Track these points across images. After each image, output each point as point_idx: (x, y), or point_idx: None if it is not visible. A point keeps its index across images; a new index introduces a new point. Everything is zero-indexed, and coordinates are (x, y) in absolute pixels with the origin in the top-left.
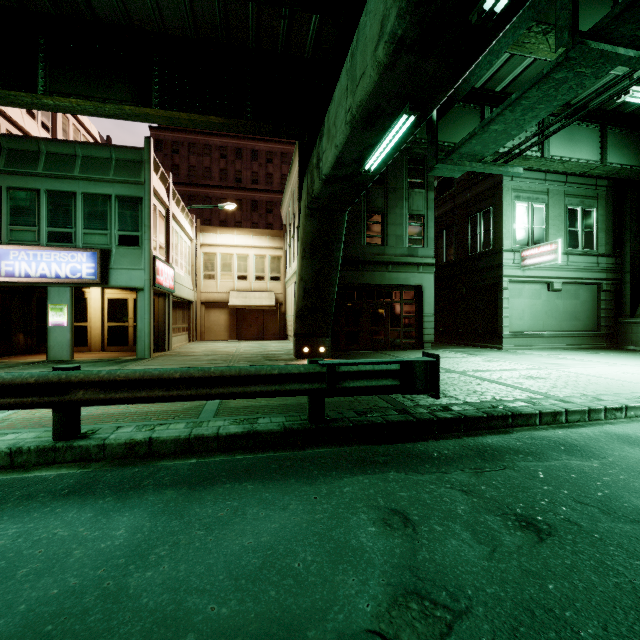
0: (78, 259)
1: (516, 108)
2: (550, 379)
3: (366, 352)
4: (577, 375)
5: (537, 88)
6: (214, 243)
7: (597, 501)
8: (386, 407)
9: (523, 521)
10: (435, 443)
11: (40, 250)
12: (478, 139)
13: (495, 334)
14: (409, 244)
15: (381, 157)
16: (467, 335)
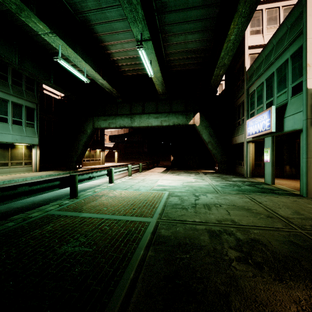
0: (264, 117)
1: None
2: None
3: None
4: None
5: None
6: None
7: None
8: None
9: None
10: None
11: (255, 118)
12: None
13: None
14: None
15: None
16: None
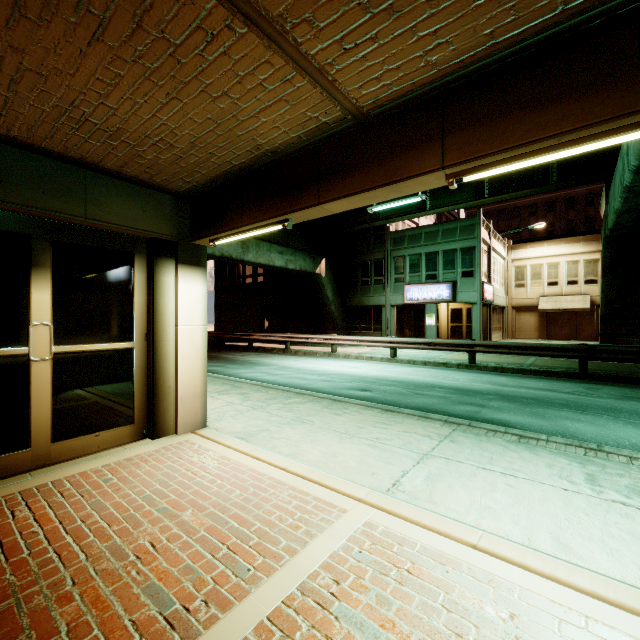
0: (441, 289)
1: None
2: None
3: None
4: None
5: None
6: (524, 257)
7: None
8: (639, 374)
9: None
10: None
11: (423, 286)
12: None
13: None
14: None
15: None
16: None
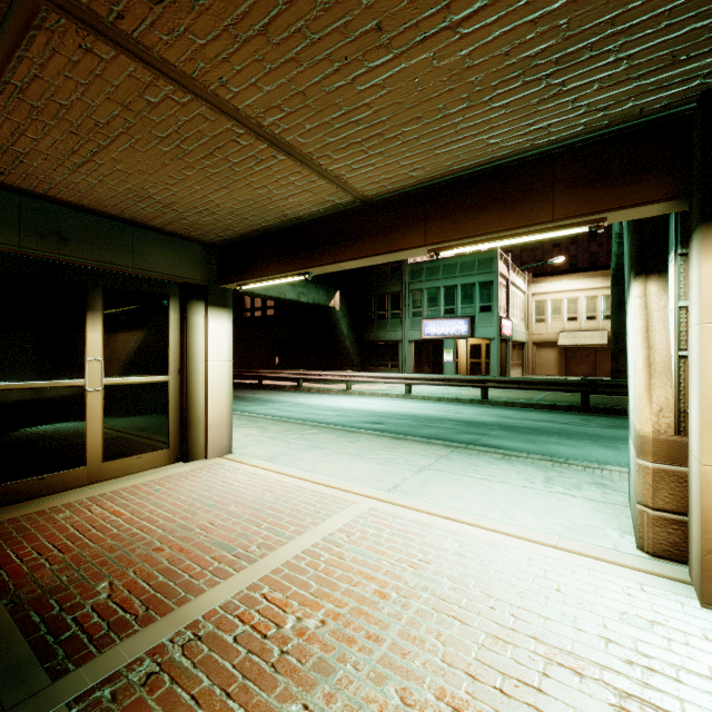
0: (459, 324)
1: None
2: None
3: None
4: None
5: None
6: (544, 291)
7: None
8: None
9: None
10: None
11: (441, 320)
12: None
13: None
14: None
15: None
16: None
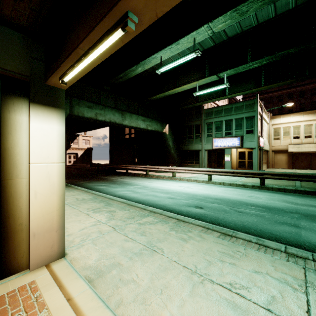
0: (234, 140)
1: None
2: None
3: None
4: None
5: None
6: (279, 123)
7: None
8: None
9: None
10: None
11: (223, 138)
12: None
13: None
14: None
15: None
16: None
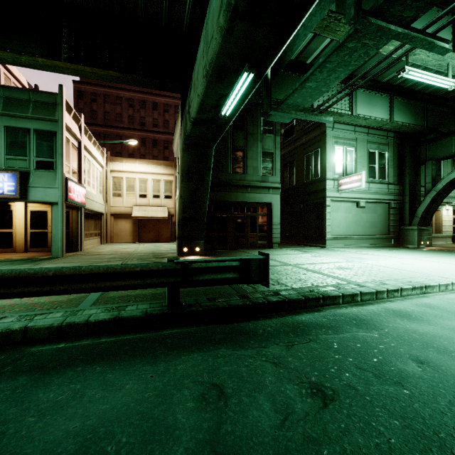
0: (0, 179)
1: (323, 70)
2: (354, 269)
3: (231, 251)
4: (372, 266)
5: (336, 54)
6: (121, 170)
7: (372, 366)
8: (232, 293)
9: (314, 388)
10: (263, 322)
11: None
12: (299, 93)
13: (321, 237)
14: (262, 173)
15: (232, 105)
16: (303, 238)
